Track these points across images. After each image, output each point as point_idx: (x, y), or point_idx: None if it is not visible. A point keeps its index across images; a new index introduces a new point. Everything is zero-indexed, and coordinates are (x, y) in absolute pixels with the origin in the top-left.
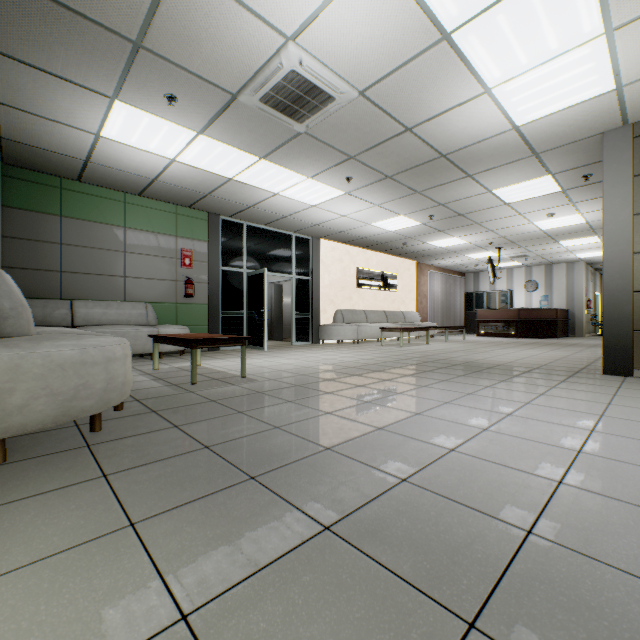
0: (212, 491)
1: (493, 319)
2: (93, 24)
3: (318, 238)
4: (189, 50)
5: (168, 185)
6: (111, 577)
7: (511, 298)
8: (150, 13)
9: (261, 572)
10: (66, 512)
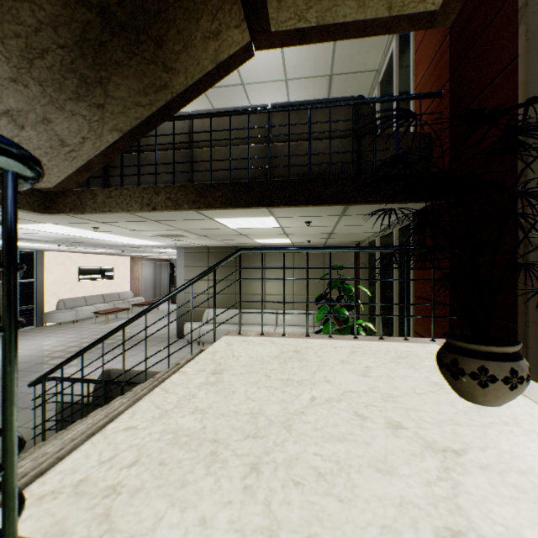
0: None
1: None
2: None
3: (42, 251)
4: None
5: None
6: None
7: None
8: None
9: None
10: None
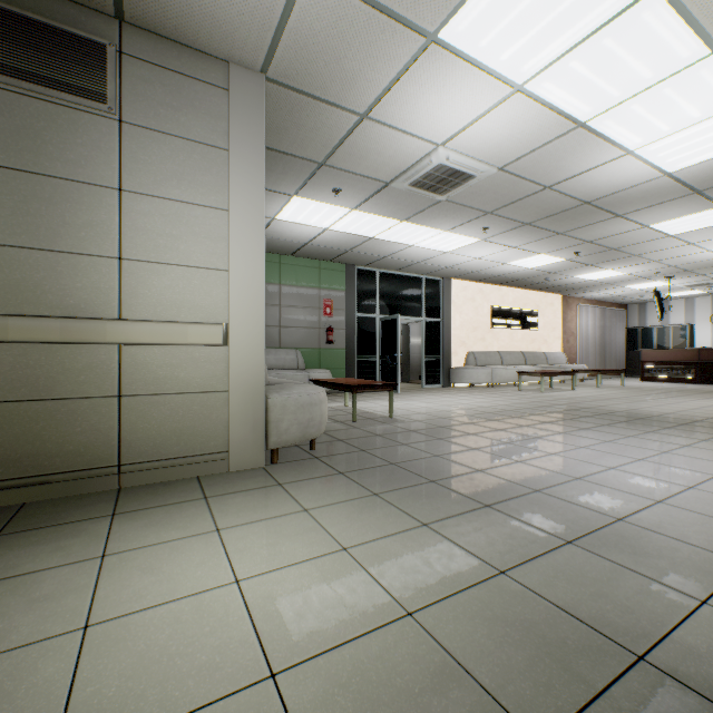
0: (410, 485)
1: (663, 361)
2: (294, 158)
3: (448, 278)
4: (358, 162)
5: (316, 246)
6: (381, 510)
7: (691, 334)
8: (336, 146)
9: (455, 516)
10: (336, 486)
